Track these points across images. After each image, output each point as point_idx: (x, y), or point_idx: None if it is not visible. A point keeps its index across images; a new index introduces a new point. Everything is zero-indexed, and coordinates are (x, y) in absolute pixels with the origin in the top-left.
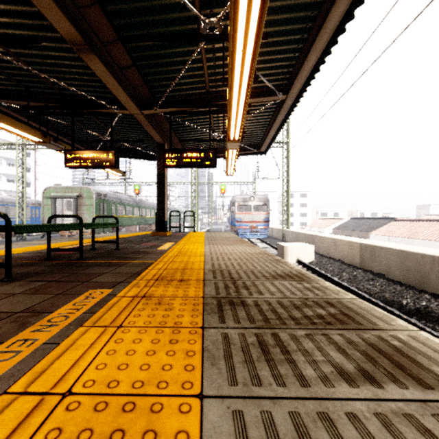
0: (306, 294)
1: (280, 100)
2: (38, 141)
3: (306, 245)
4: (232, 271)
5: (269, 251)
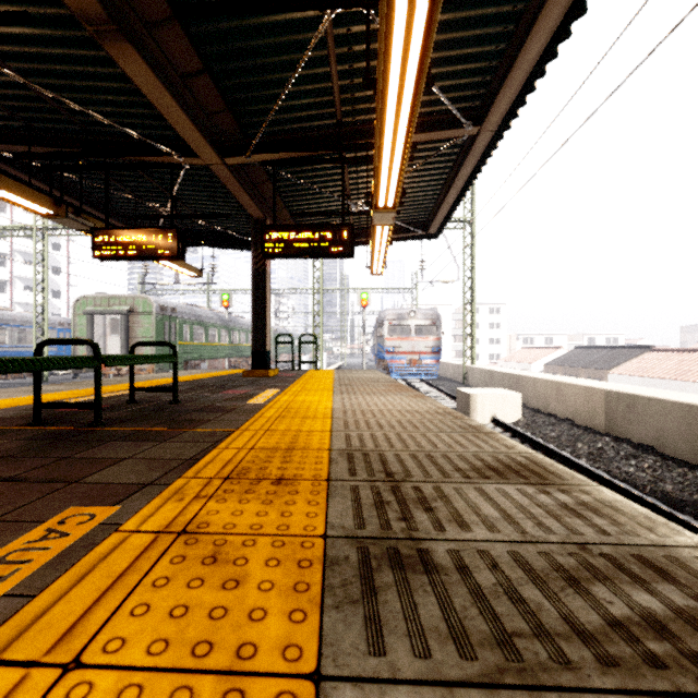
0: (576, 529)
1: (467, 138)
2: (46, 214)
3: (509, 393)
4: (387, 454)
5: (443, 402)
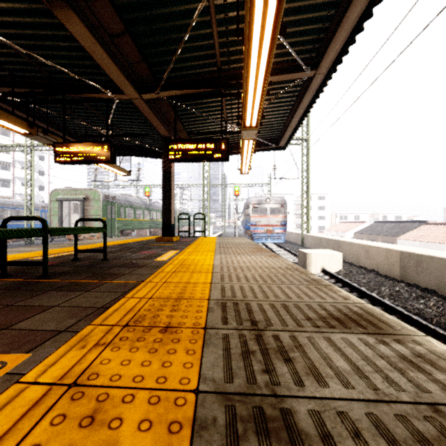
0: (422, 385)
1: (306, 80)
2: (24, 133)
3: (333, 253)
4: (252, 304)
5: (288, 258)
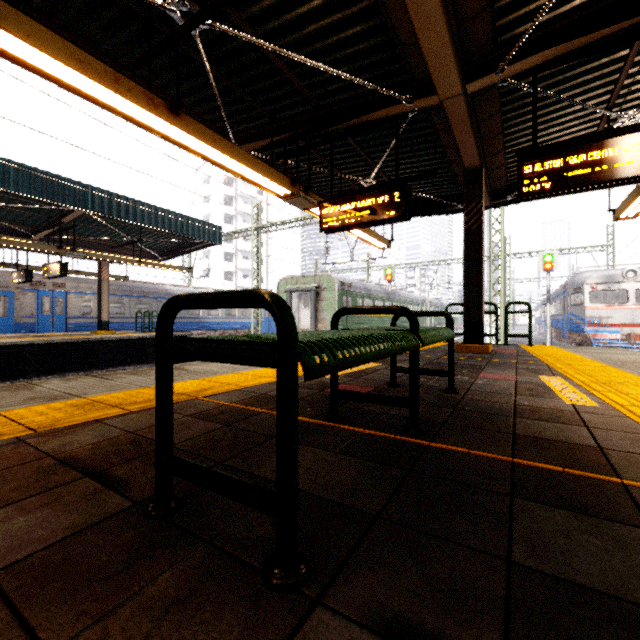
0: None
1: None
2: (284, 195)
3: None
4: None
5: None
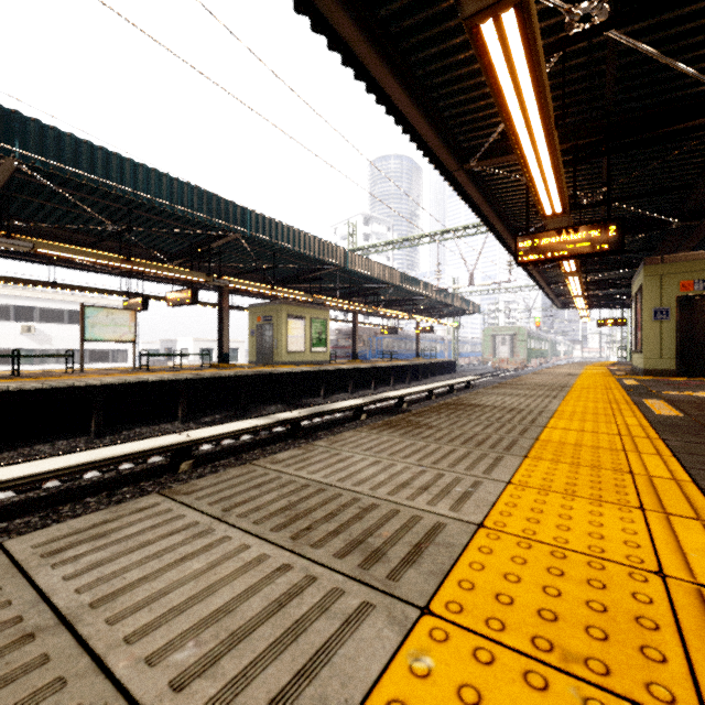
0: None
1: None
2: (583, 316)
3: None
4: None
5: None
